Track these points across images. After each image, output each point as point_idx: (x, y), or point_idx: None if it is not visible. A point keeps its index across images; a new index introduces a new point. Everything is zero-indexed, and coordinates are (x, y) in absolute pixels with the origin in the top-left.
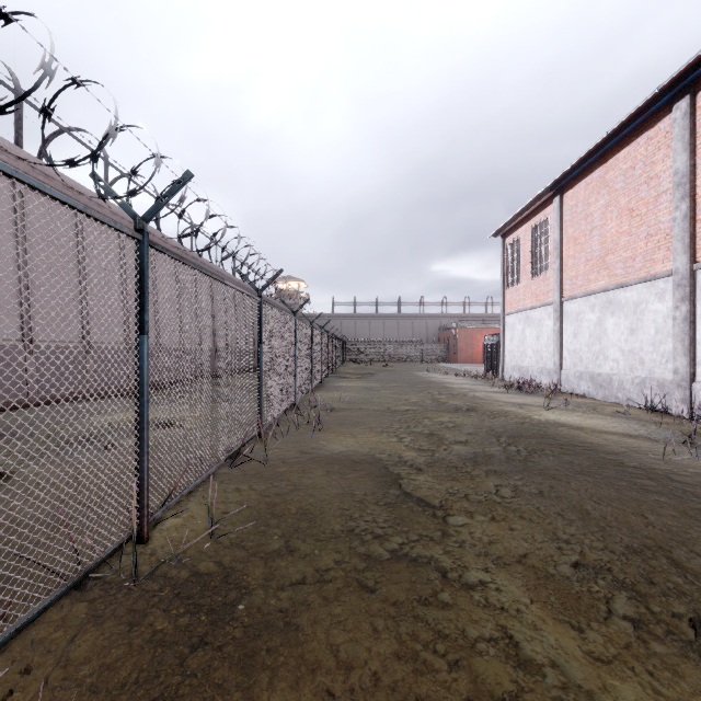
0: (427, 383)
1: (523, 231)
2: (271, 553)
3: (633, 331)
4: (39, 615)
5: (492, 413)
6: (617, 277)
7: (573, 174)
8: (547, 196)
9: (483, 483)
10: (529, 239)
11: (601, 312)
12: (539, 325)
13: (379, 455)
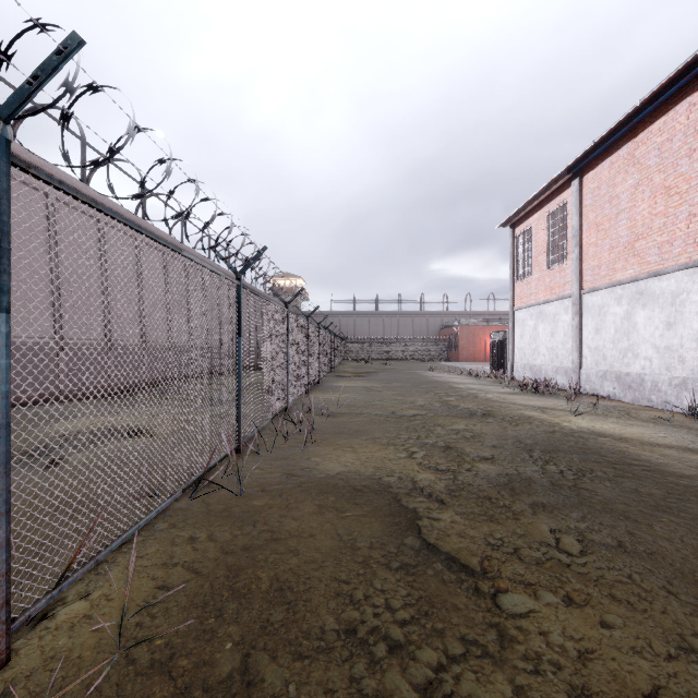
0: (432, 383)
1: (535, 220)
2: (213, 690)
3: (671, 325)
4: None
5: (512, 419)
6: (649, 265)
7: (595, 153)
8: (563, 180)
9: (534, 527)
10: (542, 228)
11: (630, 305)
12: (554, 321)
13: (387, 478)
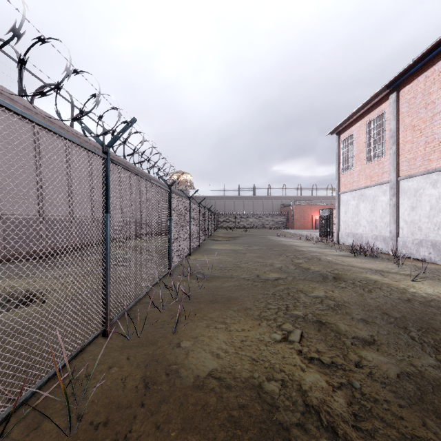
0: (281, 246)
1: (357, 127)
2: None
3: None
4: None
5: (362, 283)
6: None
7: (412, 70)
8: (382, 95)
9: None
10: (363, 132)
11: None
12: (373, 201)
13: (268, 386)
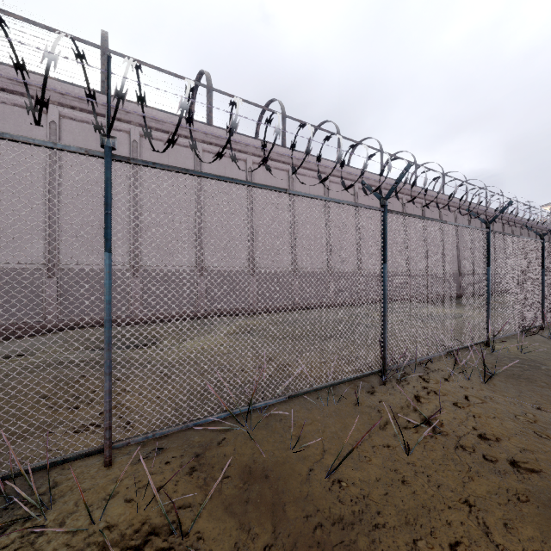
0: None
1: None
2: None
3: None
4: (468, 347)
5: None
6: None
7: None
8: None
9: None
10: None
11: None
12: None
13: None
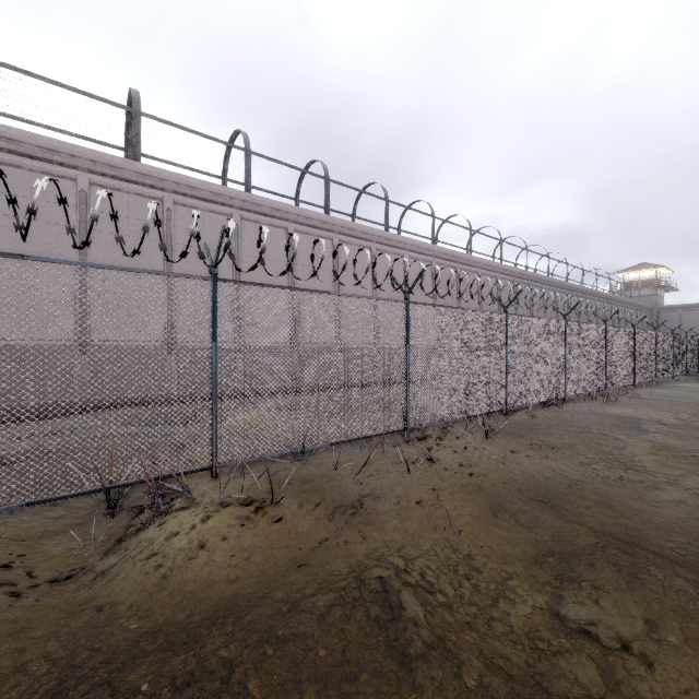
0: None
1: None
2: (551, 424)
3: None
4: (485, 414)
5: None
6: None
7: None
8: None
9: None
10: None
11: None
12: None
13: (644, 417)
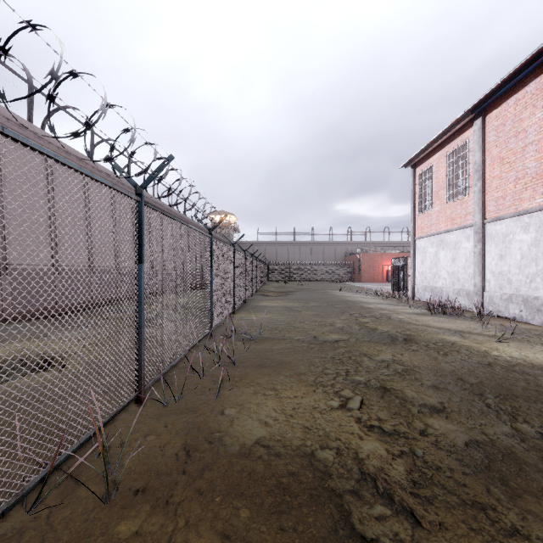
0: (344, 303)
1: (435, 159)
2: None
3: None
4: None
5: (437, 346)
6: None
7: (501, 92)
8: (466, 120)
9: None
10: (443, 165)
11: (539, 232)
12: (455, 248)
13: (322, 454)
